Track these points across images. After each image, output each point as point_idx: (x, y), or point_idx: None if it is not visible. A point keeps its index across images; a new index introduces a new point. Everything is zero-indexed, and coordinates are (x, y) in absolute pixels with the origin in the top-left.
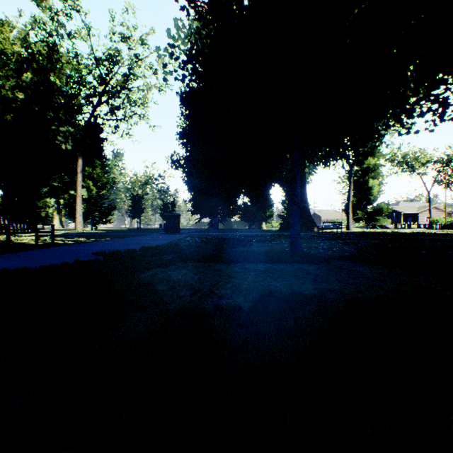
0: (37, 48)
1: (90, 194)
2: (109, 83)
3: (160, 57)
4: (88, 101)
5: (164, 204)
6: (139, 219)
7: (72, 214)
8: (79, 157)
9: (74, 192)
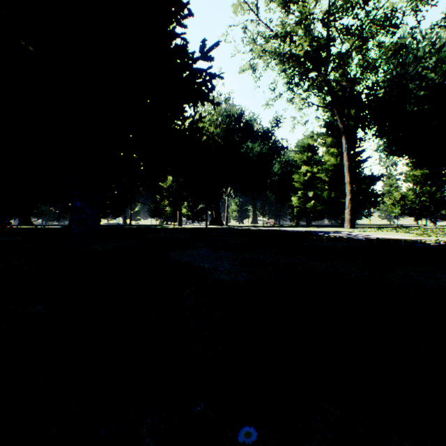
0: None
1: None
2: None
3: None
4: None
5: None
6: None
7: None
8: None
9: None
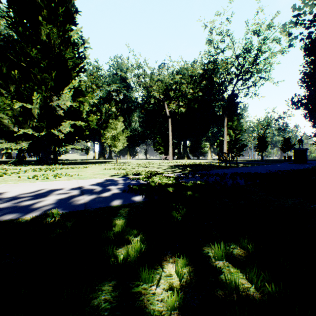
0: (208, 67)
1: (230, 138)
2: (243, 67)
3: (285, 31)
4: (230, 83)
5: (284, 140)
6: (263, 153)
7: (220, 151)
8: (225, 117)
9: (221, 138)
